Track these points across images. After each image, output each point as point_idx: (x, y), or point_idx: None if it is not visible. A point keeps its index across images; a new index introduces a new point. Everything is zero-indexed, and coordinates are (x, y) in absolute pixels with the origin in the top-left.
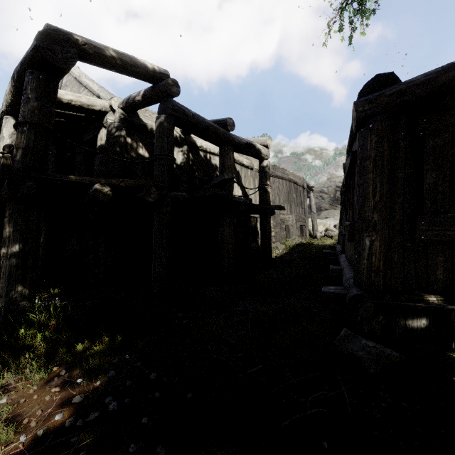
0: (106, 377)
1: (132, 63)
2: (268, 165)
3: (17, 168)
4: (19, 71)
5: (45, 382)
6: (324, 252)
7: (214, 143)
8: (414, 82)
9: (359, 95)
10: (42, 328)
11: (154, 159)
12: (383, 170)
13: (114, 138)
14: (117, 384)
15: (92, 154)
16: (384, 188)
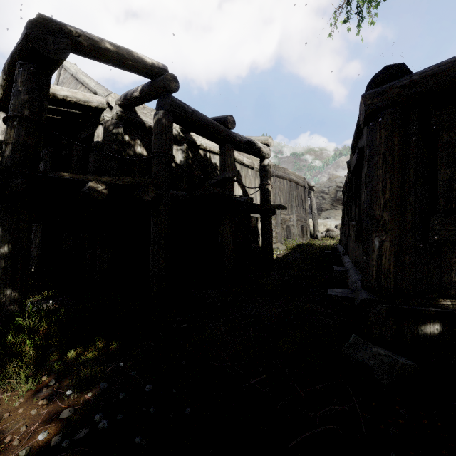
0: (98, 388)
1: (129, 57)
2: (269, 164)
3: (6, 164)
4: (10, 63)
5: (33, 394)
6: (326, 252)
7: (214, 141)
8: (426, 73)
9: (367, 88)
10: (32, 333)
11: (152, 157)
12: (393, 167)
13: (111, 136)
14: (110, 396)
15: (88, 152)
16: (394, 185)
